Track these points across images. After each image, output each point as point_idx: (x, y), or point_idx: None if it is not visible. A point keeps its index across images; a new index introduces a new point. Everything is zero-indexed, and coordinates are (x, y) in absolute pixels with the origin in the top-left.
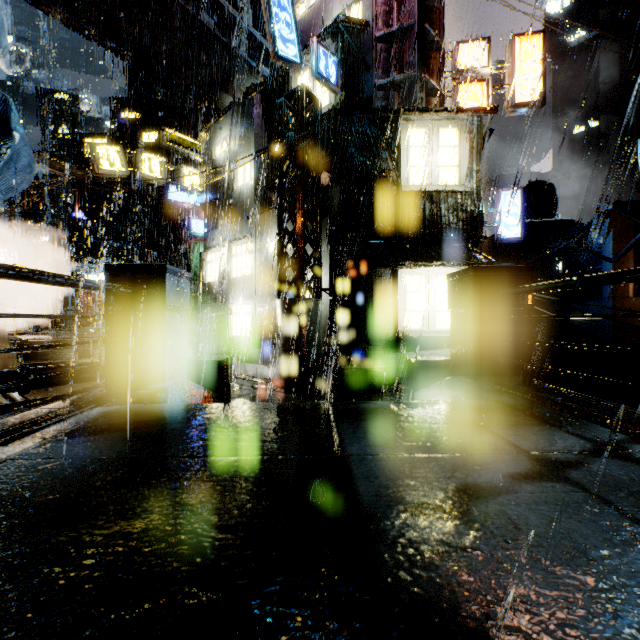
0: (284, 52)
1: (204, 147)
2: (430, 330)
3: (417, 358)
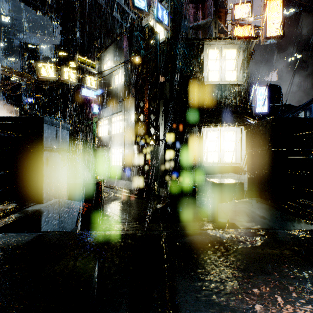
0: (138, 4)
1: (98, 65)
2: (221, 162)
3: (219, 181)
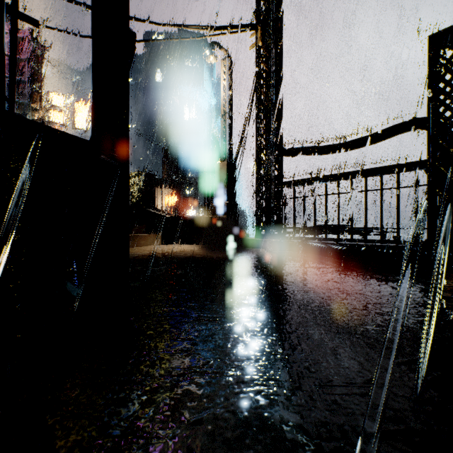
0: None
1: None
2: None
3: None
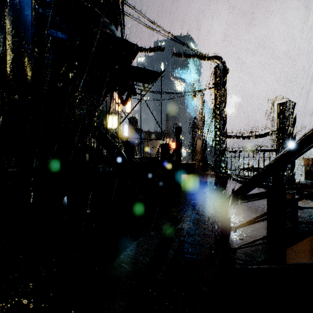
0: None
1: None
2: None
3: None
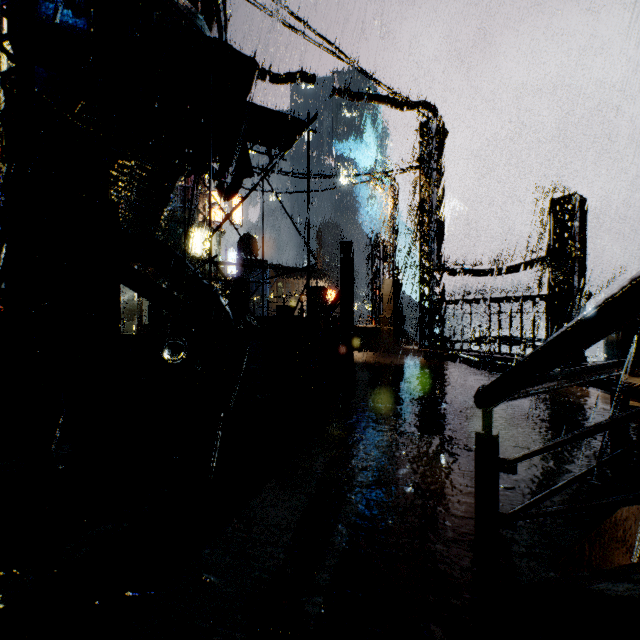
0: None
1: None
2: None
3: None
